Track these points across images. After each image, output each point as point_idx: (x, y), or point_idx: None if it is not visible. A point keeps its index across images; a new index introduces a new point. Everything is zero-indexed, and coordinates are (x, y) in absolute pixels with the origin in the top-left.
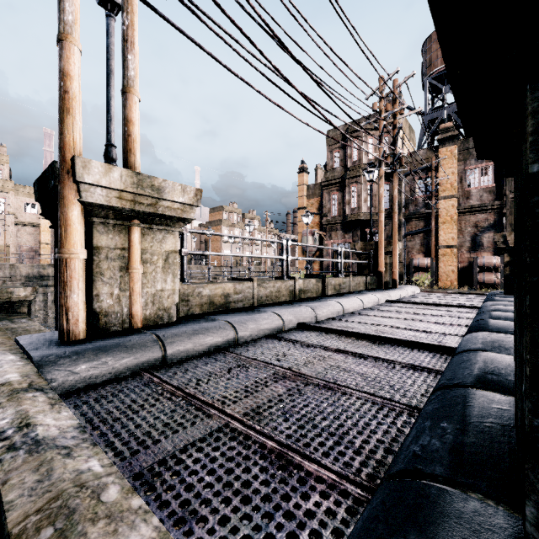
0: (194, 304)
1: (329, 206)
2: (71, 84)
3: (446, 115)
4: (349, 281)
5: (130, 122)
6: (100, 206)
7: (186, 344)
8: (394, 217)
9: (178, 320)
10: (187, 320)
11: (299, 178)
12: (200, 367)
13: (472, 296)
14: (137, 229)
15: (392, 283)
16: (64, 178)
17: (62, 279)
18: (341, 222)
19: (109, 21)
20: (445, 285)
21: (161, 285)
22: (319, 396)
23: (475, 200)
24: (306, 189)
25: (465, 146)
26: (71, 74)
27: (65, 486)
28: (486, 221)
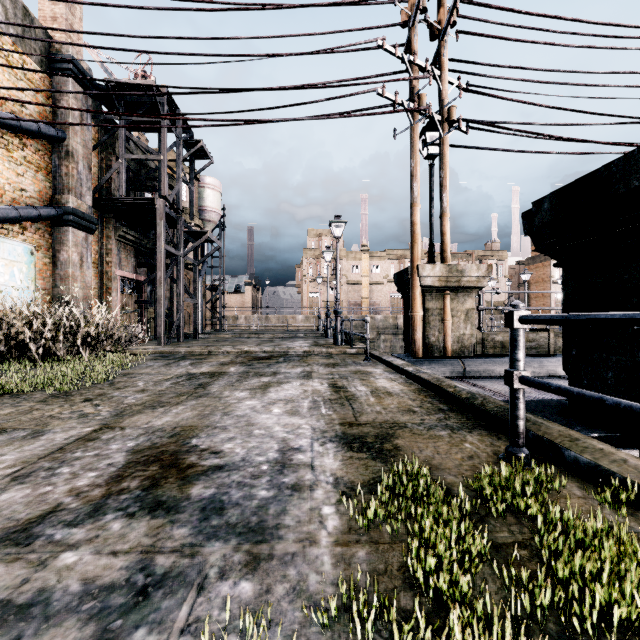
0: (488, 347)
1: None
2: (416, 227)
3: None
4: None
5: (444, 234)
6: (429, 287)
7: (478, 368)
8: None
9: (475, 355)
10: (481, 356)
11: None
12: (486, 380)
13: None
14: (448, 297)
15: None
16: (413, 275)
17: (412, 326)
18: None
19: (431, 168)
20: None
21: (463, 331)
22: (557, 397)
23: None
24: None
25: None
26: (416, 222)
27: (435, 376)
28: None
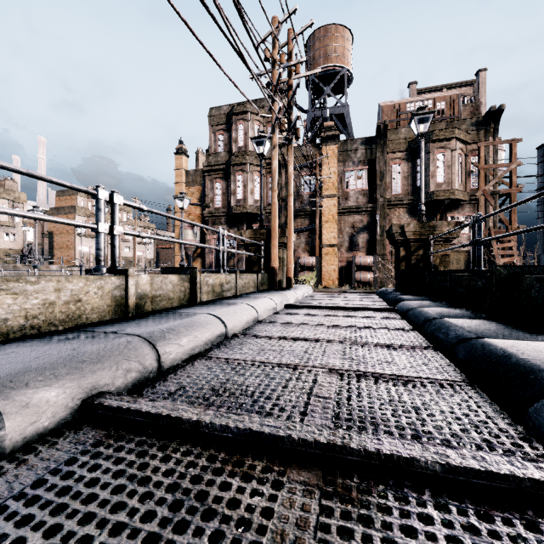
0: None
1: (212, 196)
2: None
3: (329, 114)
4: (236, 280)
5: None
6: None
7: None
8: (289, 200)
9: None
10: None
11: (176, 161)
12: None
13: (364, 294)
14: None
15: (286, 282)
16: None
17: None
18: (225, 215)
19: None
20: (328, 284)
21: None
22: None
23: (352, 202)
24: (185, 175)
25: (344, 148)
26: None
27: None
28: (361, 222)
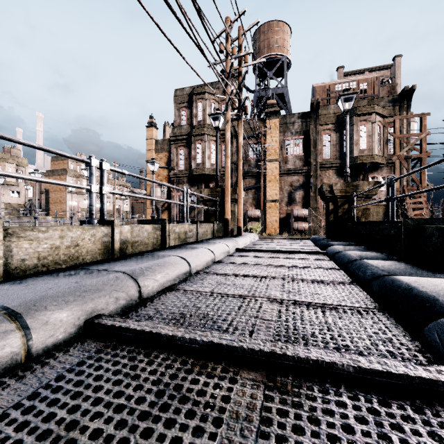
0: None
1: (177, 160)
2: None
3: (271, 94)
4: (197, 229)
5: None
6: None
7: None
8: (239, 164)
9: None
10: None
11: (148, 132)
12: None
13: (300, 240)
14: None
15: (237, 230)
16: None
17: None
18: (188, 176)
19: None
20: (271, 232)
21: None
22: None
23: (291, 165)
24: (155, 144)
25: (284, 121)
26: None
27: None
28: (298, 181)
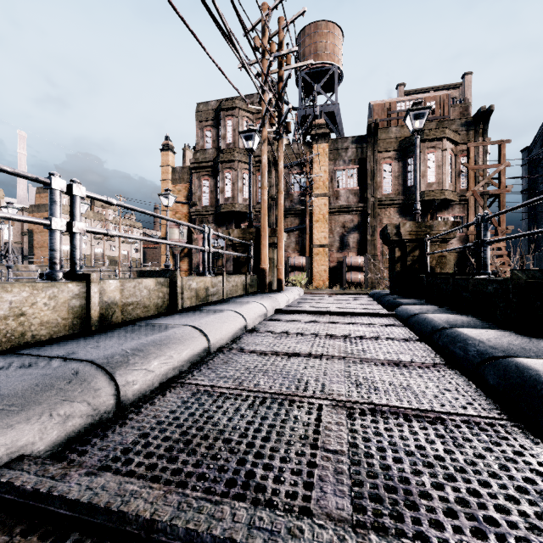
0: None
1: (200, 194)
2: None
3: (319, 112)
4: (223, 283)
5: None
6: None
7: None
8: (280, 198)
9: None
10: None
11: (163, 157)
12: None
13: (357, 296)
14: None
15: (277, 284)
16: None
17: None
18: (213, 214)
19: None
20: (319, 284)
21: None
22: None
23: (343, 201)
24: (171, 172)
25: (335, 146)
26: None
27: None
28: (352, 222)
